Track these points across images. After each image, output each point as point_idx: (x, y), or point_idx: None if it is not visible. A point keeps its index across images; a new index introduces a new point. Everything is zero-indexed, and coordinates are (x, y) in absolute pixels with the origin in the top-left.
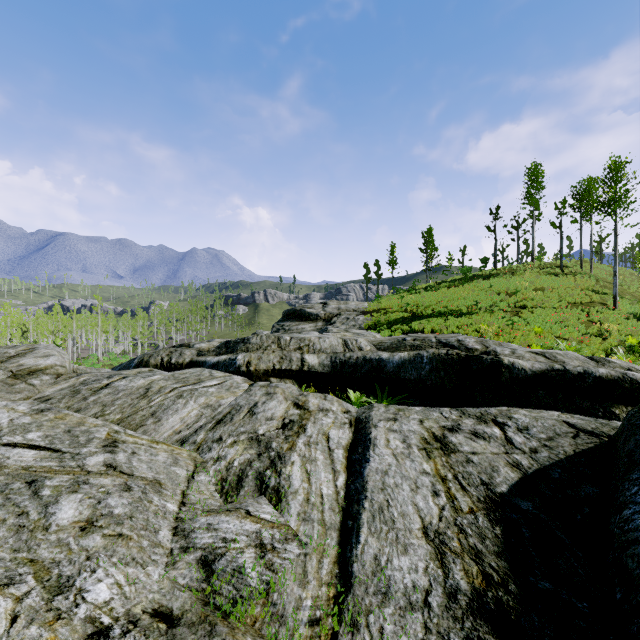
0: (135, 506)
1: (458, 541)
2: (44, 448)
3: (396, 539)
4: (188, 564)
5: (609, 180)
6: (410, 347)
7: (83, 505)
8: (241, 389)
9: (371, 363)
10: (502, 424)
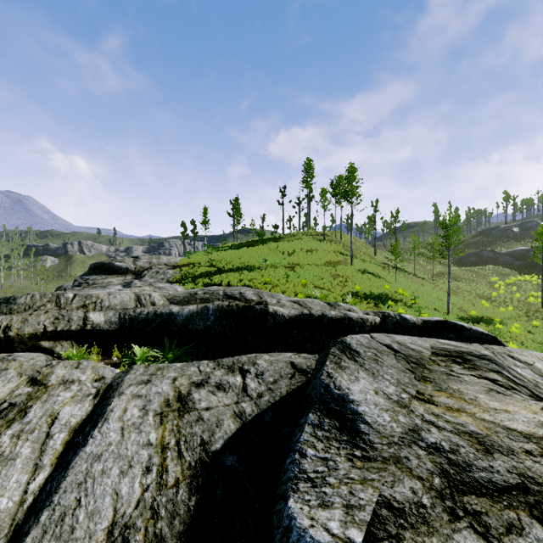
0: None
1: (144, 531)
2: None
3: None
4: None
5: (348, 178)
6: (200, 300)
7: None
8: None
9: (162, 317)
10: (246, 371)
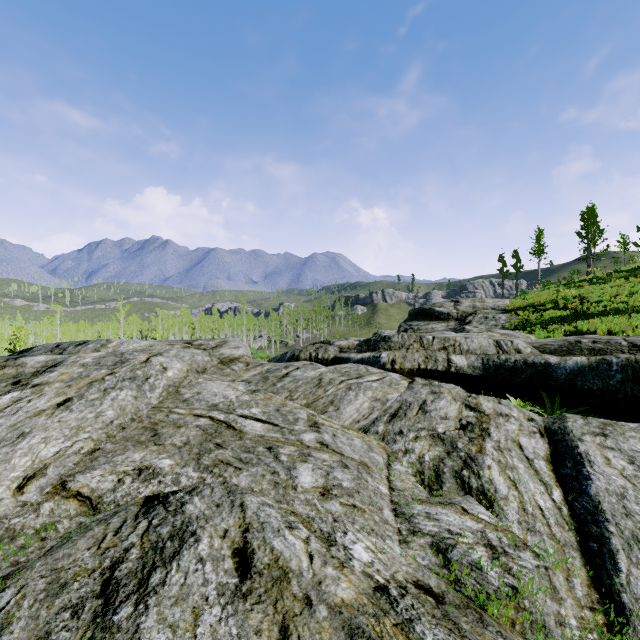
0: (357, 483)
1: None
2: (266, 422)
3: None
4: (421, 547)
5: None
6: (588, 351)
7: (316, 474)
8: (402, 386)
9: (534, 368)
10: None
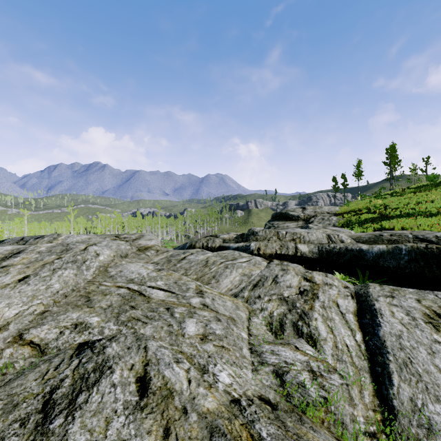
0: (226, 331)
1: None
2: (167, 290)
3: (426, 389)
4: (266, 373)
5: None
6: (387, 241)
7: (198, 325)
8: (262, 265)
9: (352, 252)
10: None
